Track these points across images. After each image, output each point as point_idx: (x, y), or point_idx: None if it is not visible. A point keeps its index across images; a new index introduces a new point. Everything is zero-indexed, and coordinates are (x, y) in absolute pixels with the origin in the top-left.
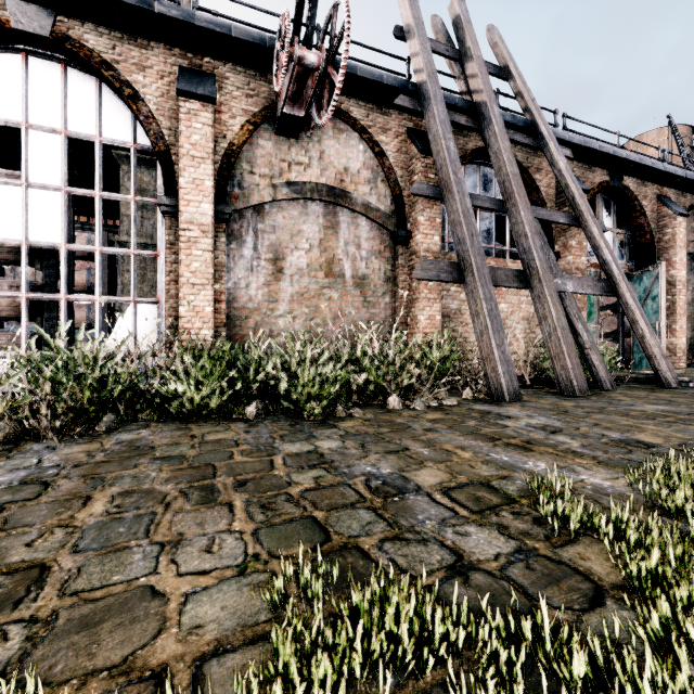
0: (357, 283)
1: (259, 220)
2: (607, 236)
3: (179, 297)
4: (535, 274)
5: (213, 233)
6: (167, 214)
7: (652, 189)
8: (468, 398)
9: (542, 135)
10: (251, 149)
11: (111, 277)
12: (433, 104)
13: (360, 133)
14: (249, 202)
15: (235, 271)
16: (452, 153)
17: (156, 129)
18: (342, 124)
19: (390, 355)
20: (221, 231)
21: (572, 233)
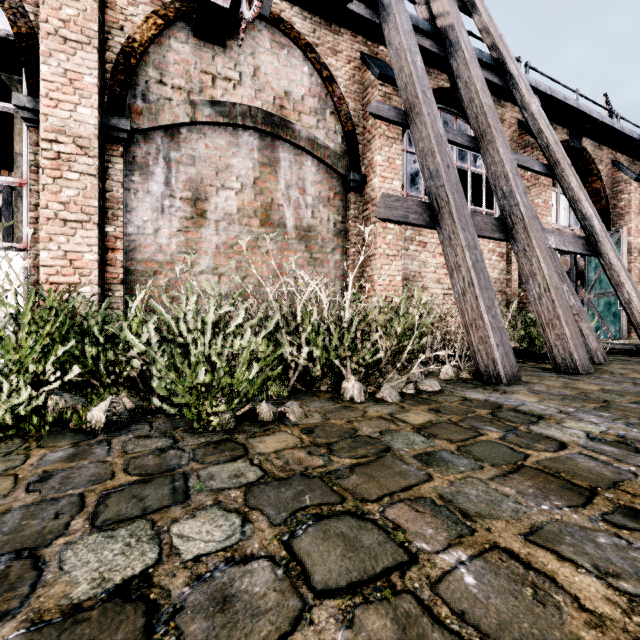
0: (301, 235)
1: (173, 147)
2: (564, 201)
3: (41, 238)
4: (518, 223)
5: (96, 150)
6: (31, 123)
7: (607, 153)
8: (449, 378)
9: (511, 74)
10: (160, 51)
11: (5, 230)
12: (394, 11)
13: (305, 51)
14: (158, 120)
15: (139, 211)
16: (419, 69)
17: (14, 1)
18: (282, 37)
19: (345, 319)
20: (116, 155)
21: (538, 190)
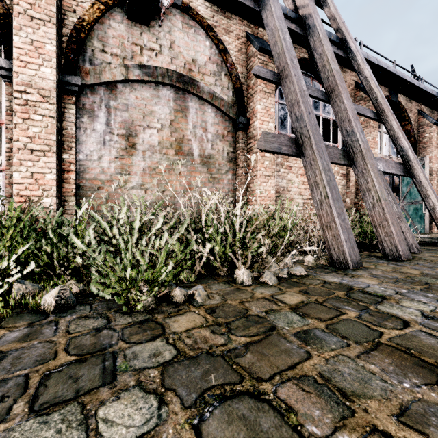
0: (204, 161)
1: (112, 98)
2: (385, 138)
3: (14, 162)
4: (358, 153)
5: (54, 99)
6: (7, 79)
7: (415, 105)
8: (310, 265)
9: (351, 49)
10: (102, 28)
11: None
12: (270, 2)
13: (206, 30)
14: (101, 78)
15: (87, 144)
16: (288, 43)
17: None
18: (190, 20)
19: (237, 223)
20: (70, 103)
21: (368, 130)
